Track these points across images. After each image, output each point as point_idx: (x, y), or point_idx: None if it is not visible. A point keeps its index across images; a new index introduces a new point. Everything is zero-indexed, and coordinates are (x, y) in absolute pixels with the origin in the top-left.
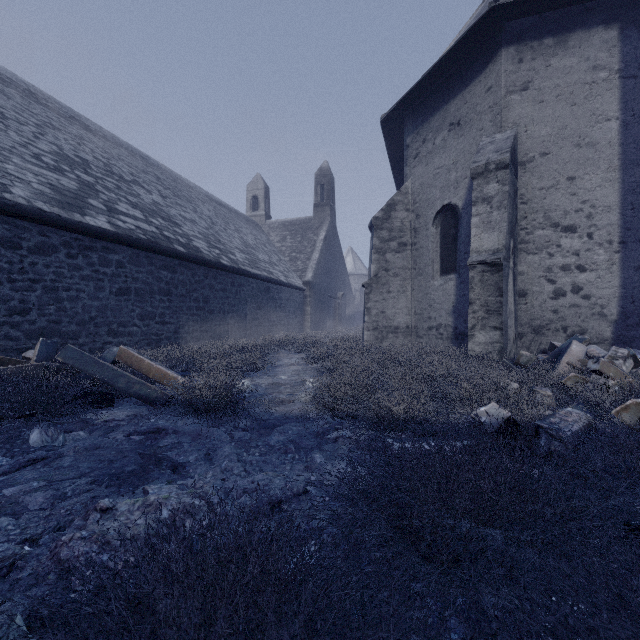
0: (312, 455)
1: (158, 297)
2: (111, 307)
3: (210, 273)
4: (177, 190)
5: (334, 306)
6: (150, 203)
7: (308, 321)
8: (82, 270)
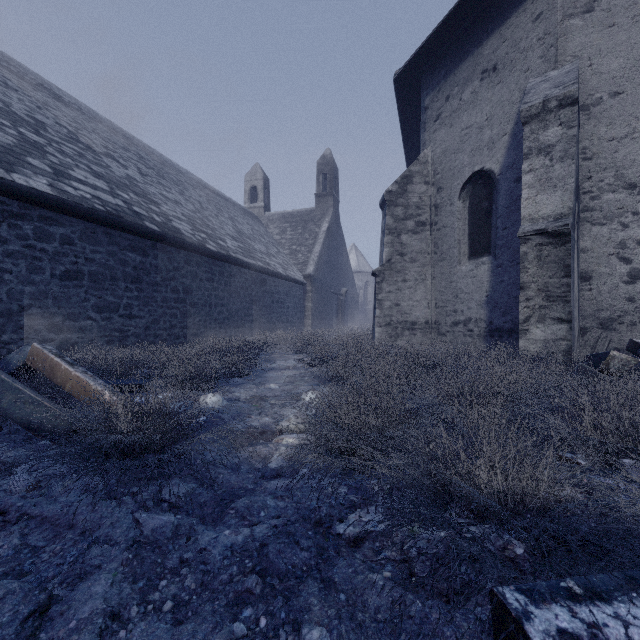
0: (300, 633)
1: (123, 284)
2: (53, 294)
3: (193, 259)
4: (163, 172)
5: (337, 303)
6: (122, 176)
7: (309, 318)
8: (7, 244)
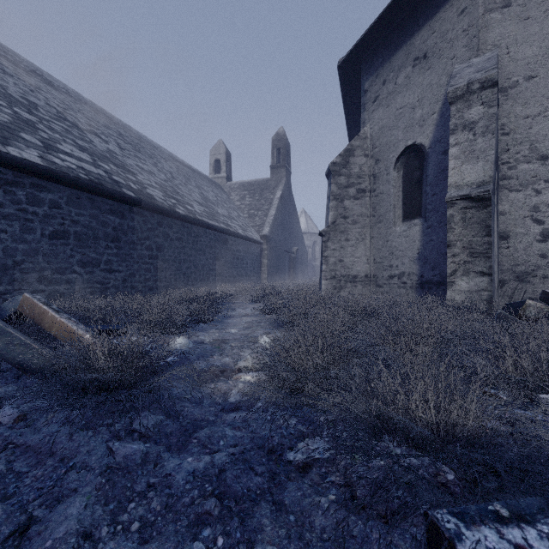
0: None
1: (103, 243)
2: (43, 251)
3: (164, 221)
4: (139, 146)
5: (289, 260)
6: (103, 150)
7: (265, 273)
8: (3, 207)
